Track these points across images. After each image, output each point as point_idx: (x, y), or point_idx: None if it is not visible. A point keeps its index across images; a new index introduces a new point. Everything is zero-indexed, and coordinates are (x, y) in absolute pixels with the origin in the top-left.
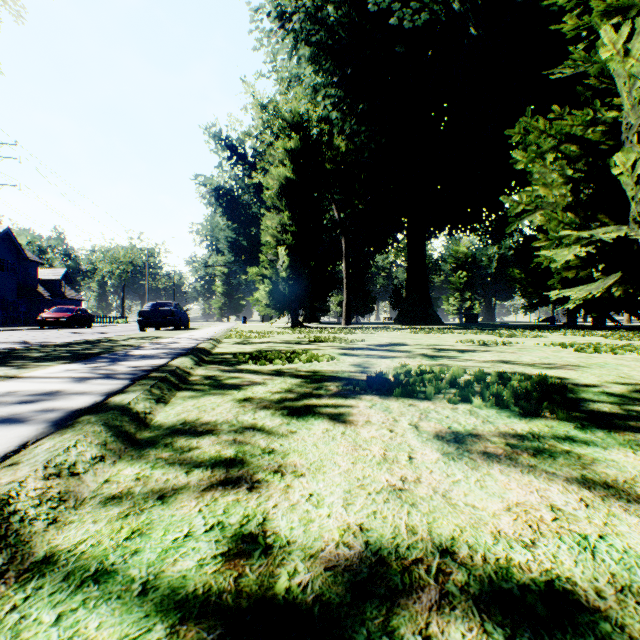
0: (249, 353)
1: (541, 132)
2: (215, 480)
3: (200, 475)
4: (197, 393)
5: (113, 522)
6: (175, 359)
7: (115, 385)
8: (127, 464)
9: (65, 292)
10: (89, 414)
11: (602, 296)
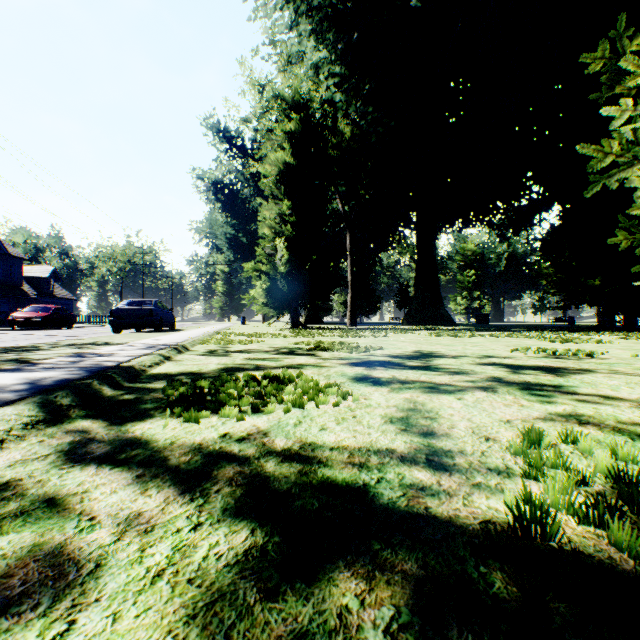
0: (197, 378)
1: None
2: None
3: None
4: None
5: None
6: None
7: None
8: None
9: (54, 291)
10: None
11: None
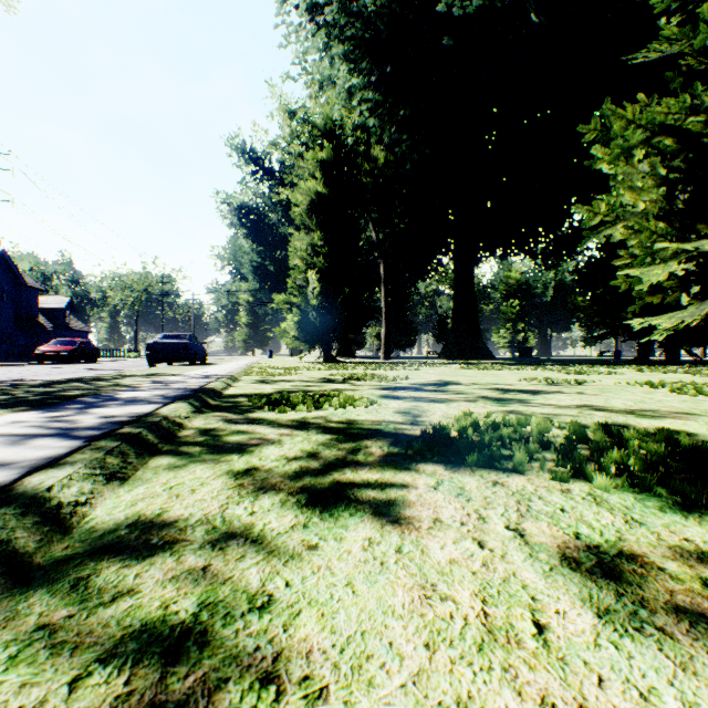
0: (268, 395)
1: (629, 122)
2: None
3: (97, 695)
4: (179, 459)
5: None
6: (168, 405)
7: (56, 449)
8: None
9: (70, 323)
10: None
11: (697, 325)
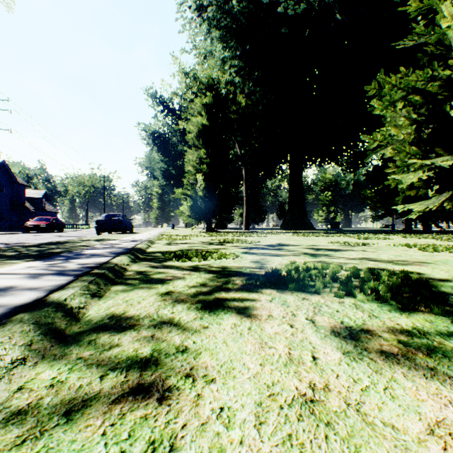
0: (174, 252)
1: (393, 86)
2: (127, 387)
3: (113, 380)
4: (128, 287)
5: (5, 452)
6: (116, 257)
7: (60, 281)
8: (47, 366)
9: (45, 206)
10: (25, 312)
11: (436, 209)
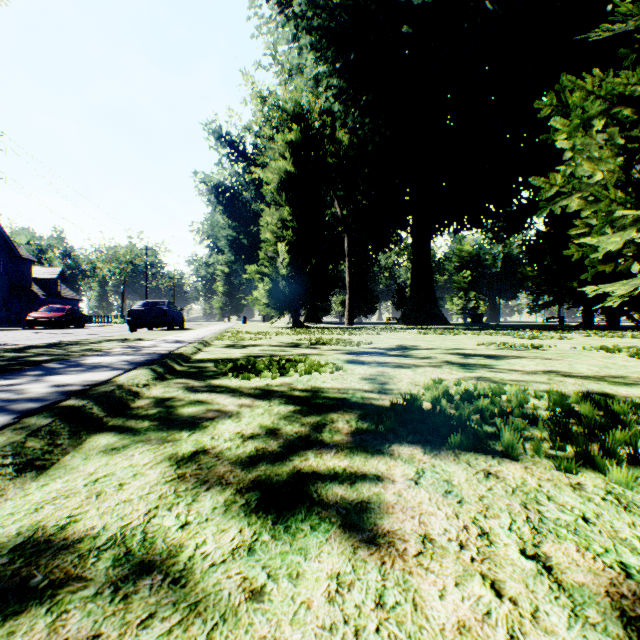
0: (234, 360)
1: (588, 93)
2: None
3: None
4: (121, 438)
5: None
6: (129, 371)
7: None
8: None
9: (61, 291)
10: None
11: None
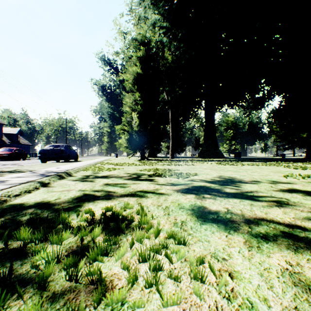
0: (31, 219)
1: None
2: None
3: None
4: None
5: None
6: None
7: None
8: None
9: (20, 140)
10: None
11: None
